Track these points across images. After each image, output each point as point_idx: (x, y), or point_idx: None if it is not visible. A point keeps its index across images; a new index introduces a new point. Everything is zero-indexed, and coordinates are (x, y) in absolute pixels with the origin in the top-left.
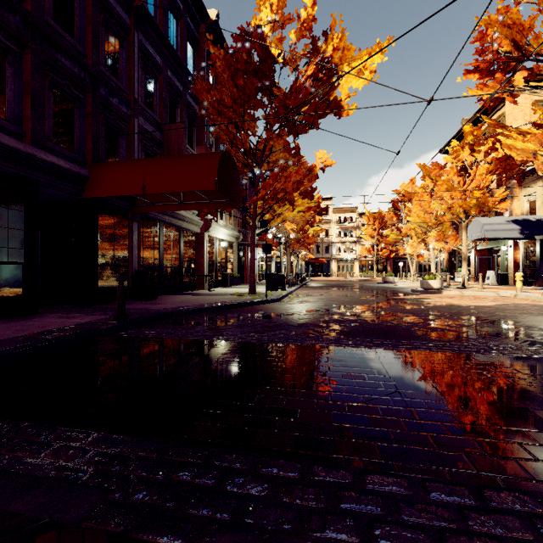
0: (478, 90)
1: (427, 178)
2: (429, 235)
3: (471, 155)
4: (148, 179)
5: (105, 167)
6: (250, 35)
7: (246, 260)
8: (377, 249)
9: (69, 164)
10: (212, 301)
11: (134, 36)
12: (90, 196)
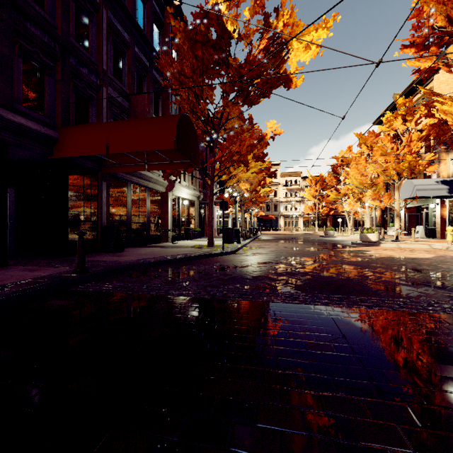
0: (416, 61)
1: (363, 145)
2: (365, 195)
3: (403, 124)
4: (112, 140)
5: (73, 129)
6: (208, 12)
7: (206, 216)
8: (319, 207)
9: (37, 125)
10: (173, 253)
11: (103, 13)
12: (59, 156)
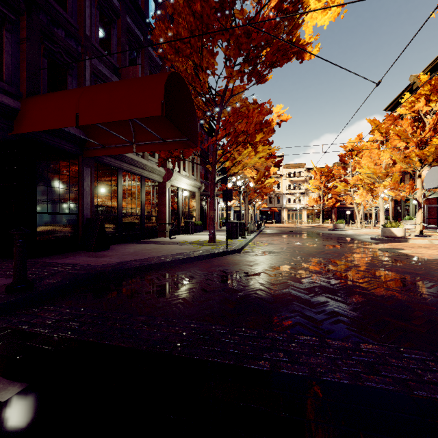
0: None
1: (376, 132)
2: (379, 185)
3: (426, 105)
4: (83, 107)
5: (38, 98)
6: None
7: (208, 208)
8: (323, 199)
9: None
10: (166, 253)
11: None
12: (20, 131)
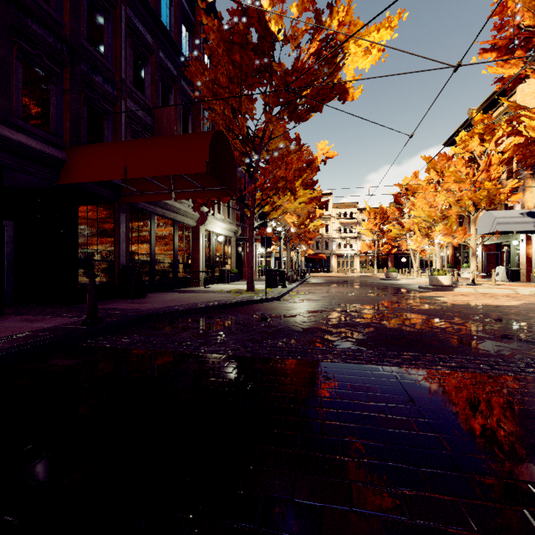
0: (499, 67)
1: (432, 171)
2: (434, 229)
3: (480, 145)
4: (131, 162)
5: (84, 149)
6: (248, 8)
7: (245, 255)
8: (378, 244)
9: (40, 144)
10: (205, 300)
11: (121, 10)
12: (67, 182)
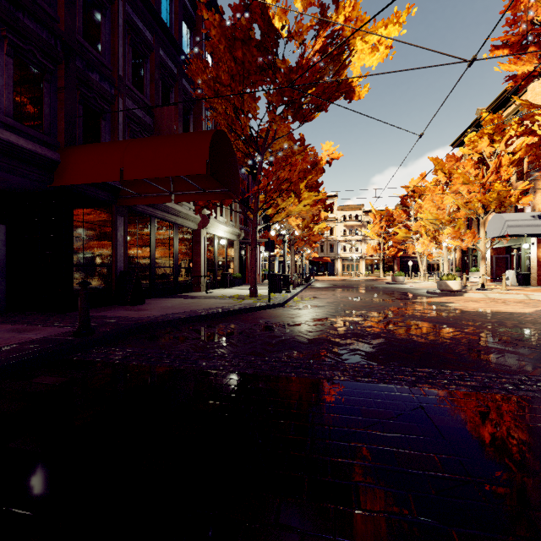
0: (512, 64)
1: (439, 172)
2: (442, 232)
3: (490, 146)
4: (127, 162)
5: (79, 150)
6: (250, 3)
7: (248, 259)
8: (384, 247)
9: (32, 144)
10: (206, 306)
11: (119, 6)
12: (60, 184)
